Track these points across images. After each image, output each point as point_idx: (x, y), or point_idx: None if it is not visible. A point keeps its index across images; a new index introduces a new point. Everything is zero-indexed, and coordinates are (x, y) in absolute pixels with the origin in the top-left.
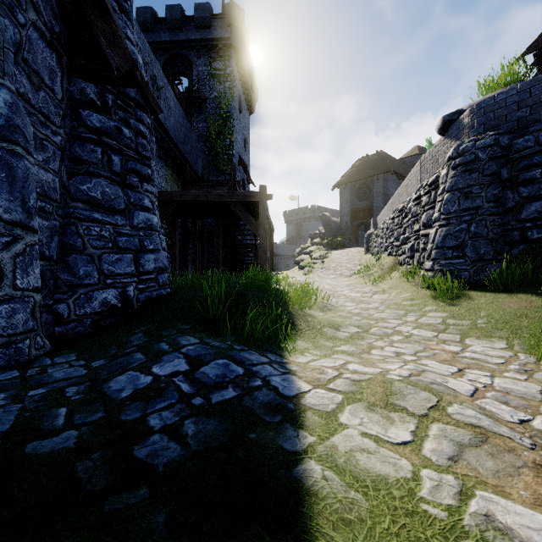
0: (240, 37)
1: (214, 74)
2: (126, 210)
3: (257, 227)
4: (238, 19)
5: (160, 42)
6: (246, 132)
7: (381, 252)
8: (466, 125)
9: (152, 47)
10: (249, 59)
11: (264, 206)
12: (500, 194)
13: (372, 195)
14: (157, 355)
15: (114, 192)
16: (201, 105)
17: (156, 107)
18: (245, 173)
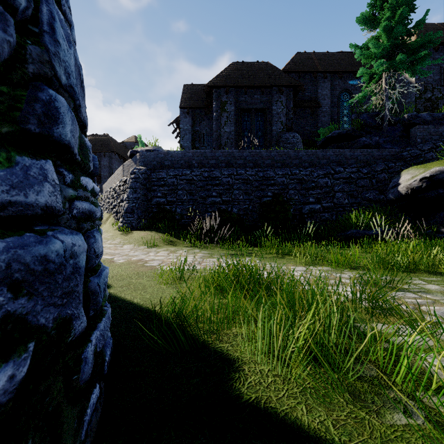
0: None
1: None
2: None
3: None
4: None
5: None
6: None
7: (104, 211)
8: (138, 160)
9: None
10: None
11: None
12: (147, 193)
13: (100, 166)
14: None
15: None
16: None
17: None
18: None
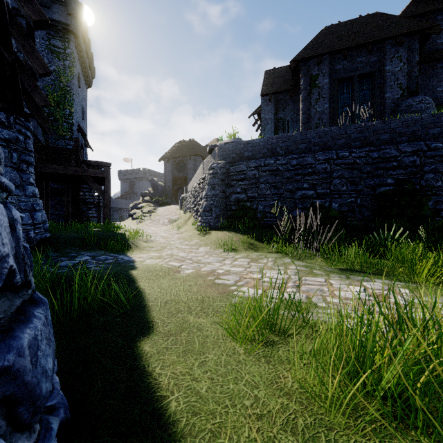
0: (80, 26)
1: (53, 49)
2: (21, 185)
3: (103, 193)
4: (78, 12)
5: None
6: (84, 103)
7: (187, 210)
8: (217, 154)
9: None
10: (87, 44)
11: (109, 180)
12: (225, 189)
13: (186, 169)
14: (73, 256)
15: (14, 175)
16: None
17: (47, 131)
18: (83, 138)
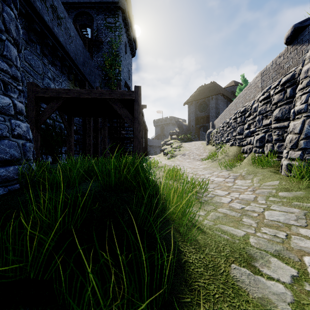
0: (126, 3)
1: (108, 26)
2: None
3: (132, 121)
4: None
5: (71, 3)
6: (130, 67)
7: (222, 143)
8: None
9: (65, 6)
10: (131, 20)
11: (139, 103)
12: None
13: (208, 108)
14: None
15: None
16: (99, 46)
17: None
18: None
